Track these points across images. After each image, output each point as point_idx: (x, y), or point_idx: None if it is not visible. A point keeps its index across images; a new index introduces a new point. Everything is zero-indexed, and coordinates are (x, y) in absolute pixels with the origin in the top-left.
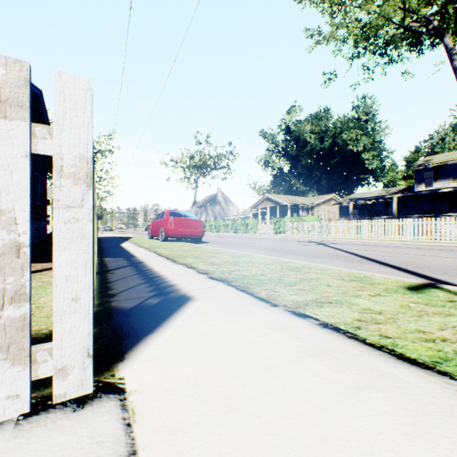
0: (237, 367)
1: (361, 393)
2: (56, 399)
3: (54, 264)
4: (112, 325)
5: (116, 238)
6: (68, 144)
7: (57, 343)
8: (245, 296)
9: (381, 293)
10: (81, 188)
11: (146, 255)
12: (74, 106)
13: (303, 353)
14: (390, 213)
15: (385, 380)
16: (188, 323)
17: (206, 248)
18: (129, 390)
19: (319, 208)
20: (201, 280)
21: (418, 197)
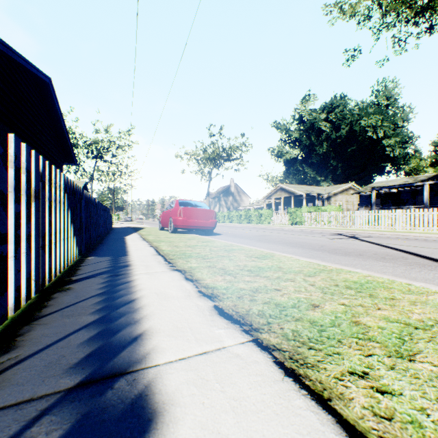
0: None
1: None
2: None
3: None
4: None
5: (128, 228)
6: None
7: None
8: (314, 421)
9: None
10: None
11: (141, 252)
12: None
13: None
14: (419, 202)
15: None
16: None
17: (217, 242)
18: None
19: (336, 198)
20: (199, 318)
21: None
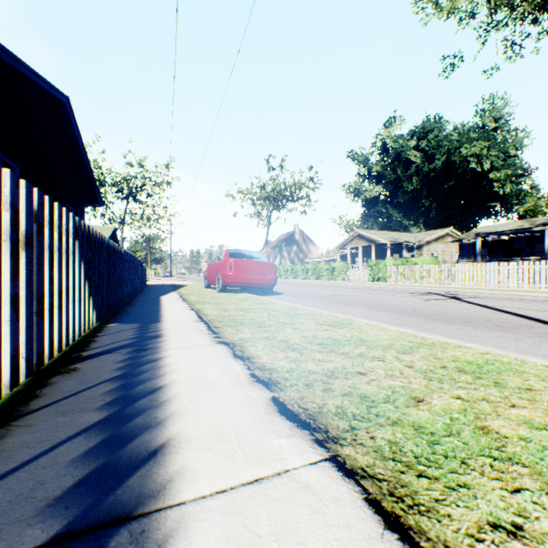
0: None
1: None
2: None
3: None
4: None
5: (166, 286)
6: None
7: None
8: None
9: None
10: None
11: (179, 318)
12: None
13: None
14: (537, 252)
15: None
16: None
17: (278, 304)
18: None
19: (430, 247)
20: (250, 418)
21: None
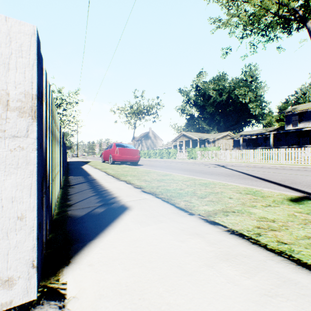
0: (163, 272)
1: (273, 301)
2: (2, 307)
3: (0, 187)
4: (65, 231)
5: (80, 162)
6: (13, 81)
7: (3, 257)
8: (169, 206)
9: (271, 204)
10: (25, 121)
11: (98, 174)
12: (19, 48)
13: (217, 259)
14: (268, 144)
15: (291, 287)
16: (125, 229)
17: (141, 169)
18: (69, 296)
19: (219, 142)
20: (136, 193)
21: (288, 134)
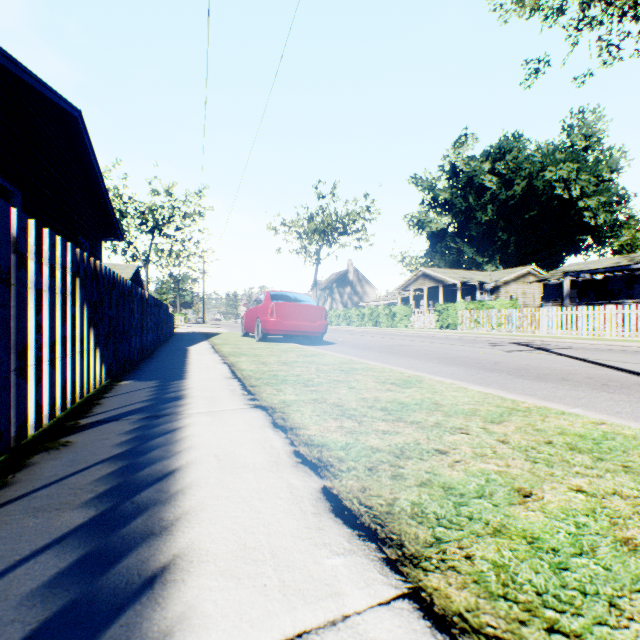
0: None
1: None
2: None
3: None
4: None
5: (197, 334)
6: None
7: None
8: None
9: None
10: None
11: (207, 373)
12: None
13: None
14: (637, 294)
15: None
16: None
17: (329, 356)
18: None
19: (508, 289)
20: (292, 522)
21: None
